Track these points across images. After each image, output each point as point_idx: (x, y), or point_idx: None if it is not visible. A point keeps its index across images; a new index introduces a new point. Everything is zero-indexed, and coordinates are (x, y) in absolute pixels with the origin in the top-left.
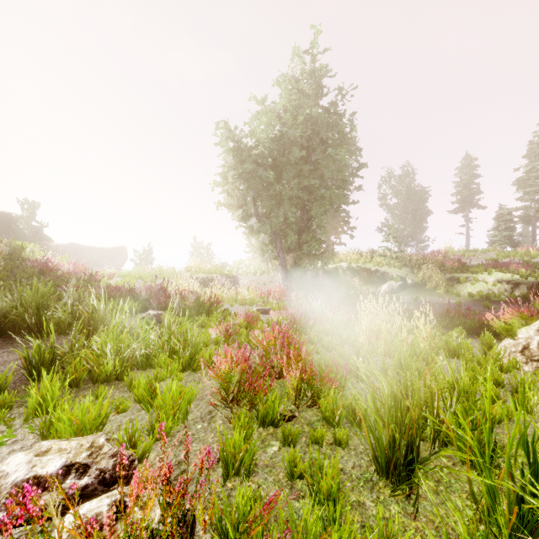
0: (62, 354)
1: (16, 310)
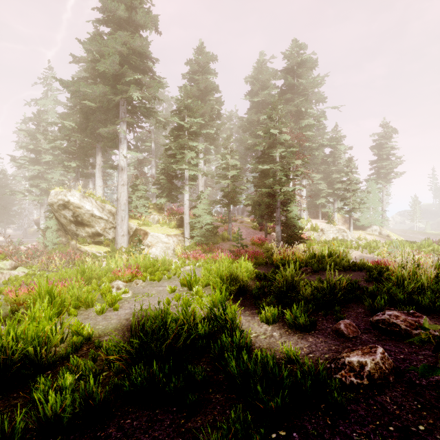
0: (83, 298)
1: (30, 332)
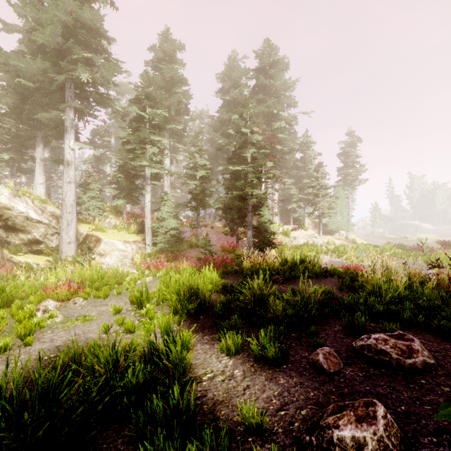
0: None
1: None
